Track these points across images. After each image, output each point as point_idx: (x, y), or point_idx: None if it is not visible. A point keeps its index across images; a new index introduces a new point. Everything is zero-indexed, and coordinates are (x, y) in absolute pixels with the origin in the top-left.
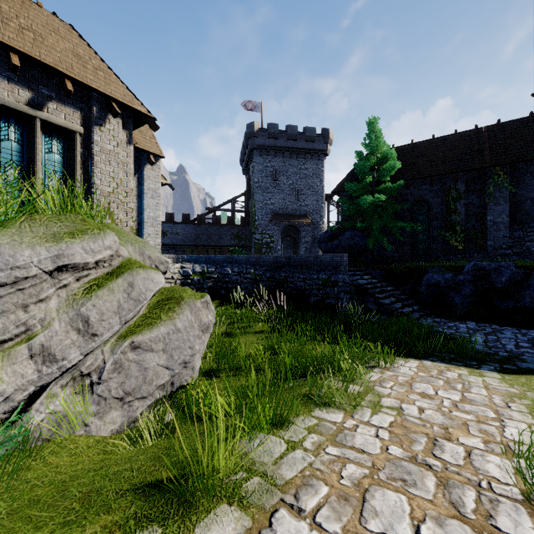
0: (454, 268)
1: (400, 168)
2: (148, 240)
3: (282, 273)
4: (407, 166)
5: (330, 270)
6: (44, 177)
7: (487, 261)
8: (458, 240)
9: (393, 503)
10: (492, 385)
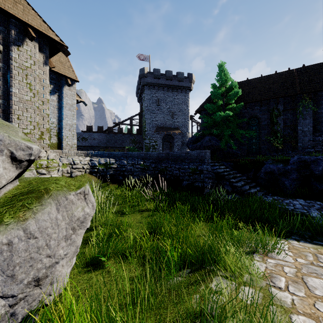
0: (281, 160)
1: (240, 96)
2: (66, 141)
3: (163, 164)
4: (245, 94)
5: (197, 162)
6: None
7: (308, 155)
8: (279, 143)
9: None
10: None
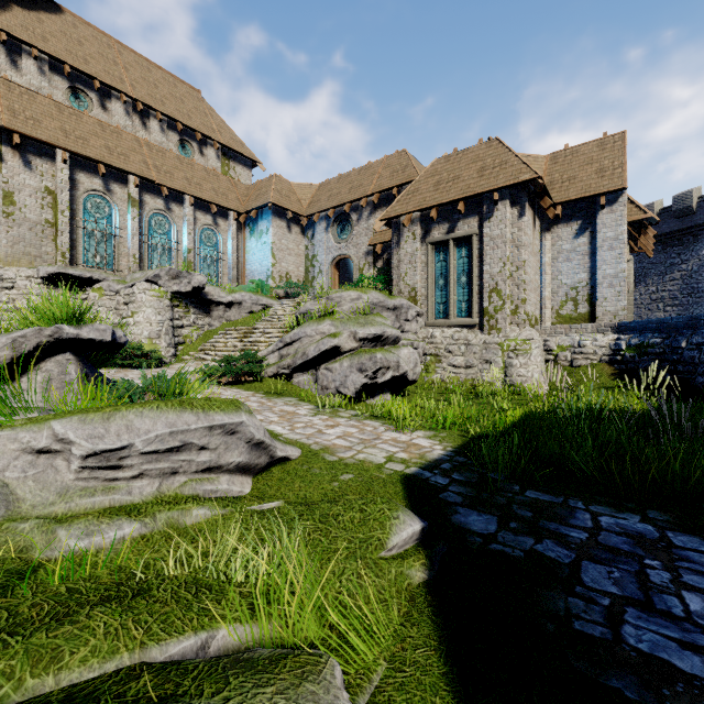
0: None
1: None
2: (603, 306)
3: None
4: None
5: None
6: (457, 277)
7: None
8: None
9: (254, 404)
10: (358, 453)
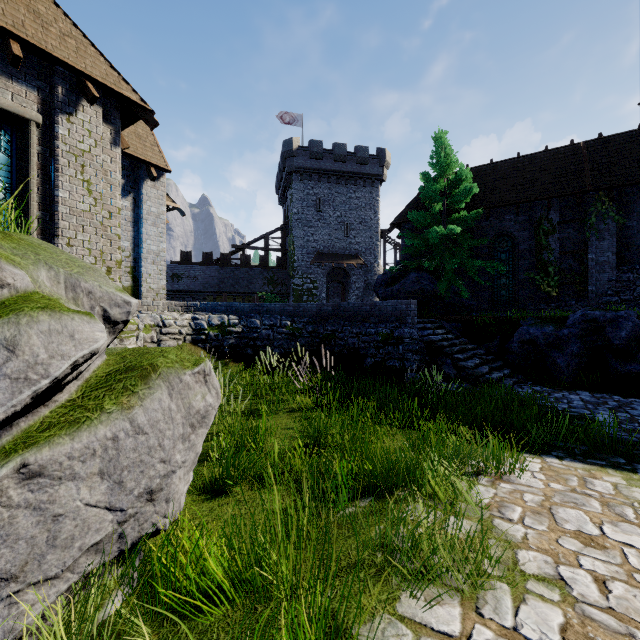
0: (553, 319)
1: (477, 194)
2: (148, 282)
3: (328, 326)
4: (486, 191)
5: (393, 322)
6: None
7: (601, 310)
8: (551, 285)
9: None
10: None
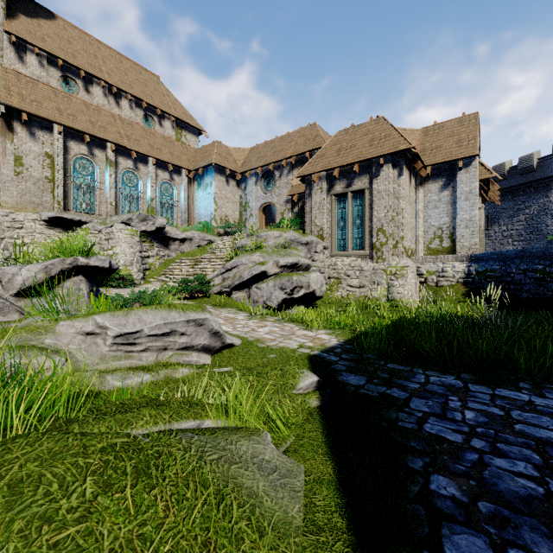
0: None
1: None
2: (461, 242)
3: None
4: None
5: None
6: (354, 220)
7: None
8: None
9: None
10: (280, 343)
